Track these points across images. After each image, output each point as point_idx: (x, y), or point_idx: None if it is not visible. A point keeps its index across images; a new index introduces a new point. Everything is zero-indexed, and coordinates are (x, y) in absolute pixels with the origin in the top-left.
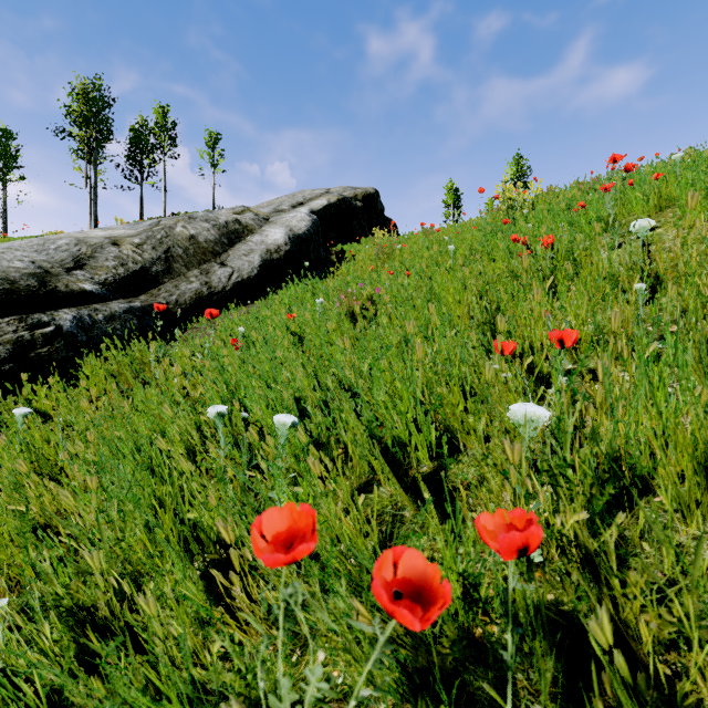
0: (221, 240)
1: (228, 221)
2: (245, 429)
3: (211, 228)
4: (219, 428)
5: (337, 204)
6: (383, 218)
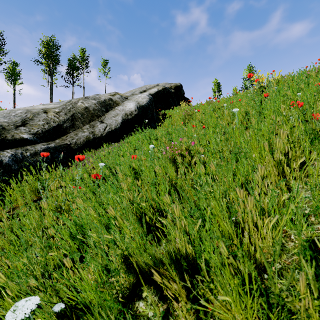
0: (102, 109)
1: (105, 99)
2: None
3: (96, 103)
4: None
5: (162, 90)
6: (184, 97)
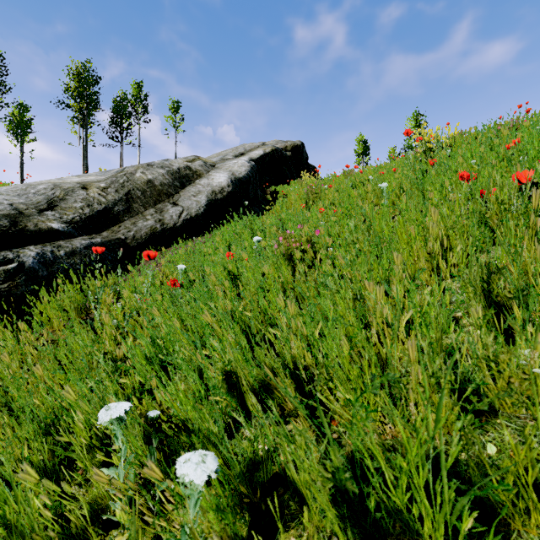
0: (174, 183)
1: (180, 167)
2: (153, 435)
3: (166, 173)
4: (117, 437)
5: (271, 153)
6: (307, 165)
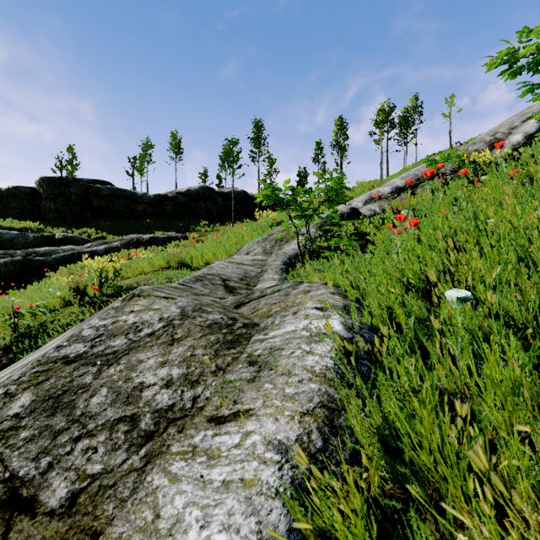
0: (488, 148)
1: (490, 140)
2: None
3: (483, 144)
4: None
5: None
6: None
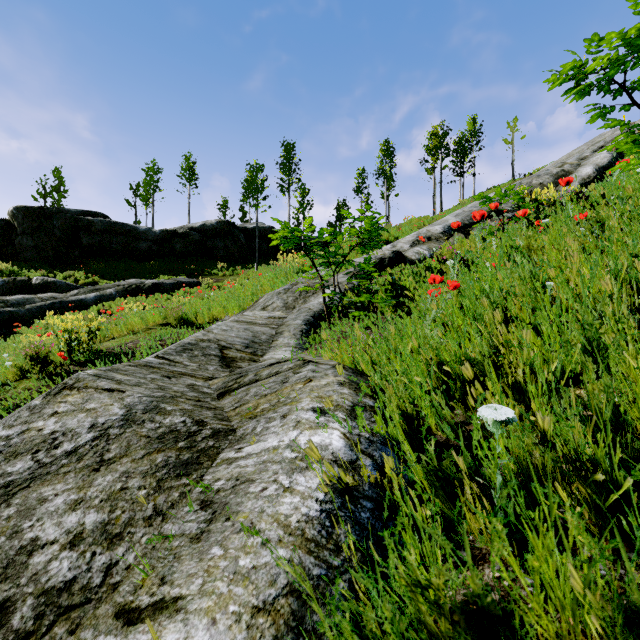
0: (555, 181)
1: (557, 172)
2: None
3: (549, 177)
4: None
5: None
6: None
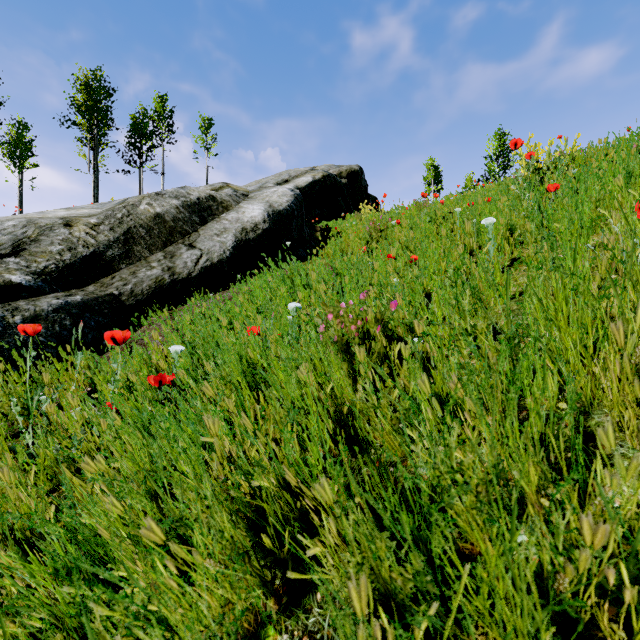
0: (192, 218)
1: (200, 197)
2: None
3: (180, 205)
4: None
5: (322, 180)
6: (367, 195)
